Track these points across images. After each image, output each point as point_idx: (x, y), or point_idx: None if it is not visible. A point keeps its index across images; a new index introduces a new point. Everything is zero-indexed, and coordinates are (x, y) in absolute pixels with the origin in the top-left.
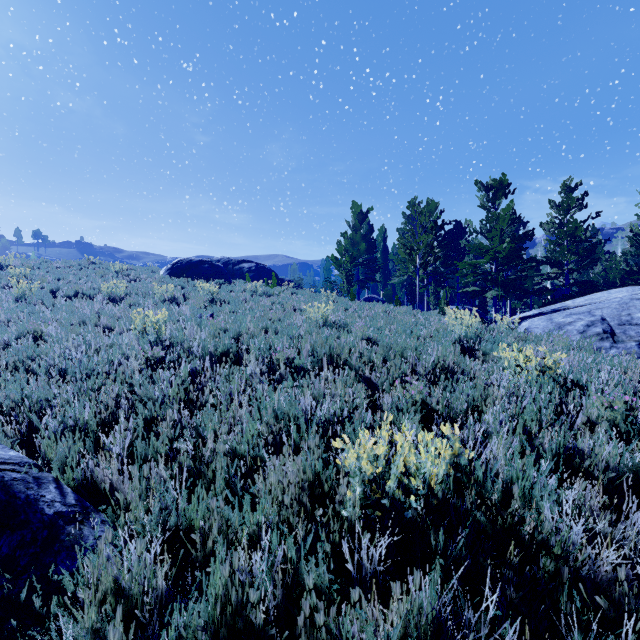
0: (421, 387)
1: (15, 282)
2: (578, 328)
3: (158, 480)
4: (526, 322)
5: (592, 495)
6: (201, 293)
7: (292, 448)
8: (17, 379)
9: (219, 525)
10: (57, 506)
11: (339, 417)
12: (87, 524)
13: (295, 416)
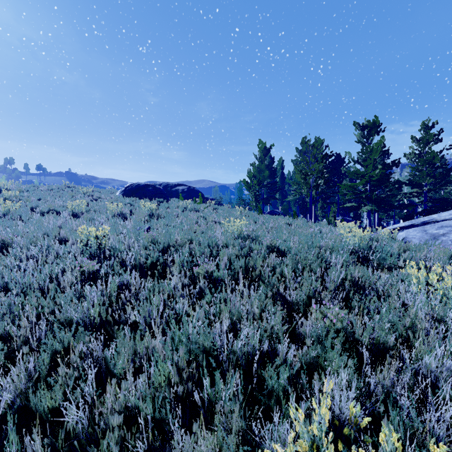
0: (342, 314)
1: (2, 202)
2: None
3: None
4: (402, 232)
5: None
6: (143, 209)
7: (205, 404)
8: None
9: None
10: None
11: (258, 350)
12: None
13: (211, 346)
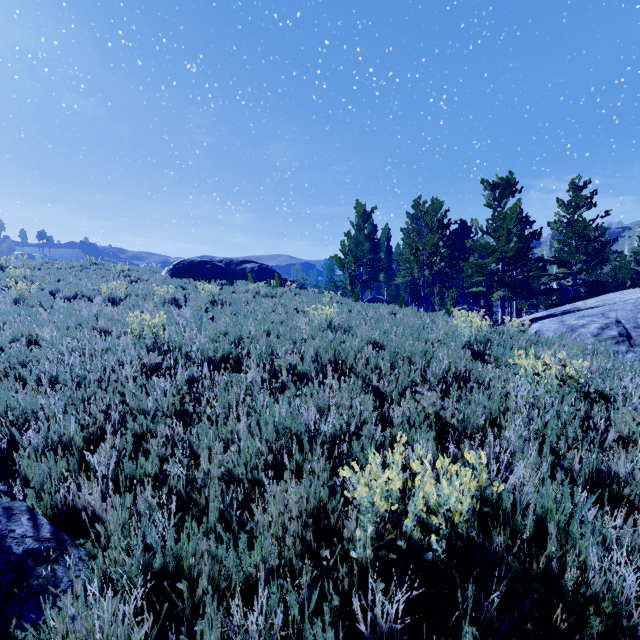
0: (434, 399)
1: (13, 283)
2: (592, 331)
3: (145, 507)
4: (536, 324)
5: (639, 533)
6: (202, 294)
7: (294, 470)
8: (5, 387)
9: (210, 569)
10: (28, 542)
11: (345, 432)
12: (62, 562)
13: (298, 431)
